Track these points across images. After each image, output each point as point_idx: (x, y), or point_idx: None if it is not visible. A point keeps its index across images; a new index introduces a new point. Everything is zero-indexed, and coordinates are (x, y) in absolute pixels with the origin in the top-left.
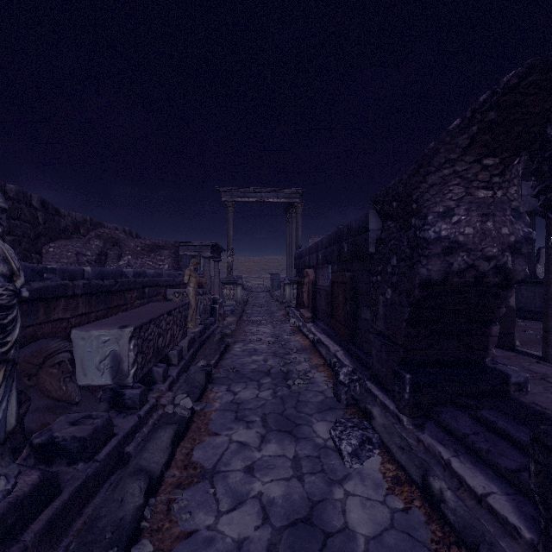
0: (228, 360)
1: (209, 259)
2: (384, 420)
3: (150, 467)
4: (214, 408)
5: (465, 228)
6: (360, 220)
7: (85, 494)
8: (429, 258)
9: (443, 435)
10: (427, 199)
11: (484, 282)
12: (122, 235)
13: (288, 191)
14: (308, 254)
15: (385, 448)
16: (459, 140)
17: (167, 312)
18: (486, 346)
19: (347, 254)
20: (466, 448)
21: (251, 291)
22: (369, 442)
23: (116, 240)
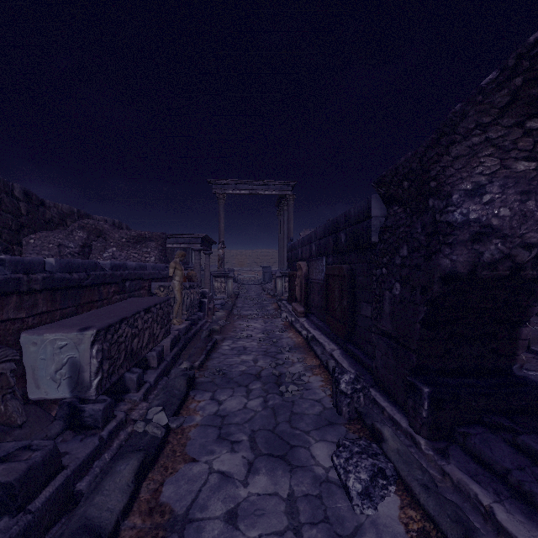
0: (214, 360)
1: (199, 251)
2: (398, 444)
3: (101, 519)
4: (194, 422)
5: (500, 208)
6: (360, 206)
7: None
8: (454, 246)
9: (476, 468)
10: (450, 175)
11: (520, 276)
12: (106, 225)
13: (280, 183)
14: (300, 246)
15: (402, 485)
16: (495, 97)
17: (145, 309)
18: (514, 351)
19: (344, 245)
20: (509, 488)
21: (243, 284)
22: (382, 474)
23: (101, 231)
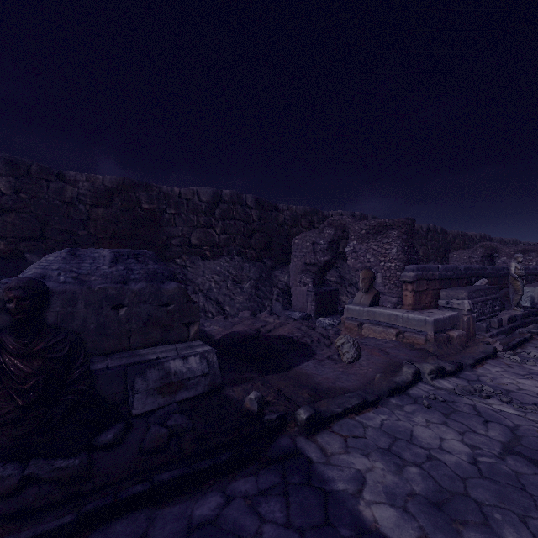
0: None
1: None
2: None
3: None
4: None
5: None
6: None
7: (535, 323)
8: None
9: None
10: None
11: None
12: (498, 245)
13: None
14: None
15: None
16: None
17: None
18: None
19: None
20: None
21: None
22: None
23: (494, 248)
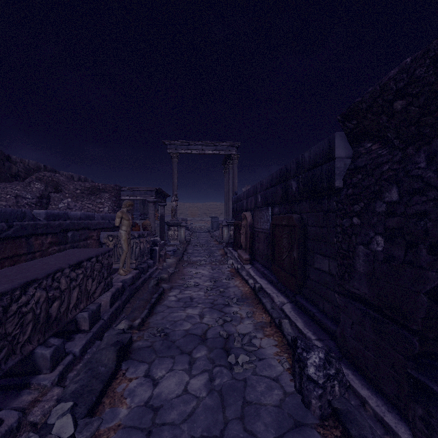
0: (158, 315)
1: (153, 203)
2: None
3: None
4: (116, 421)
5: None
6: (317, 148)
7: None
8: None
9: None
10: None
11: None
12: (61, 177)
13: (226, 144)
14: (245, 198)
15: None
16: None
17: (73, 265)
18: None
19: (296, 193)
20: None
21: (194, 232)
22: None
23: (57, 183)
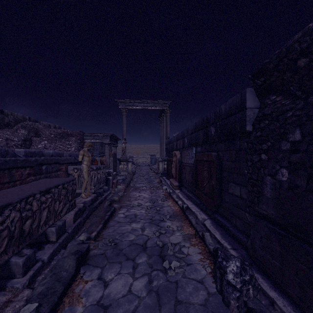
0: (110, 228)
1: (108, 144)
2: None
3: None
4: None
5: None
6: (231, 101)
7: None
8: None
9: None
10: None
11: None
12: (40, 125)
13: (161, 102)
14: (175, 140)
15: None
16: None
17: (43, 191)
18: None
19: (214, 136)
20: None
21: (138, 166)
22: None
23: (37, 129)
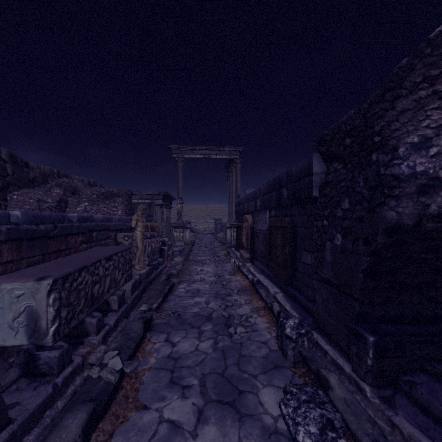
0: (171, 302)
1: (160, 206)
2: (344, 392)
3: None
4: (148, 365)
5: None
6: (301, 164)
7: None
8: (400, 198)
9: (426, 421)
10: (396, 129)
11: None
12: (79, 183)
13: (229, 149)
14: (247, 202)
15: (352, 438)
16: None
17: (106, 257)
18: None
19: (286, 200)
20: None
21: (198, 234)
22: (331, 426)
23: (75, 188)
